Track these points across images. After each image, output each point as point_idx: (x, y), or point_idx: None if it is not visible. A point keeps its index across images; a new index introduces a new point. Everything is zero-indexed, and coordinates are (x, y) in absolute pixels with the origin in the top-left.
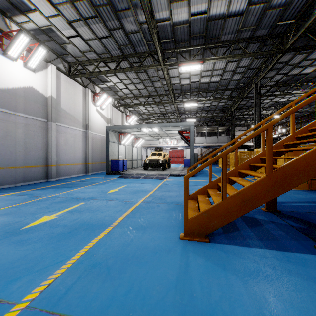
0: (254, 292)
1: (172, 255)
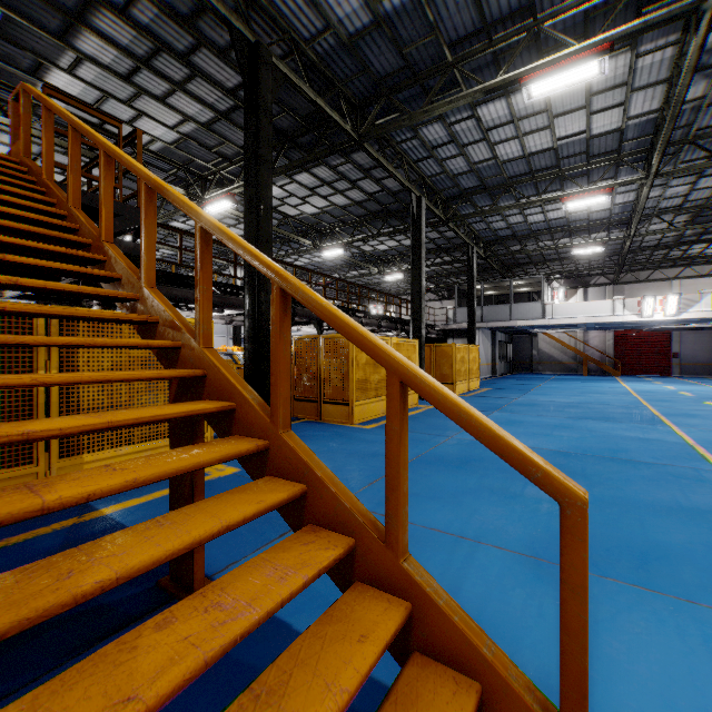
0: (451, 581)
1: (629, 711)
